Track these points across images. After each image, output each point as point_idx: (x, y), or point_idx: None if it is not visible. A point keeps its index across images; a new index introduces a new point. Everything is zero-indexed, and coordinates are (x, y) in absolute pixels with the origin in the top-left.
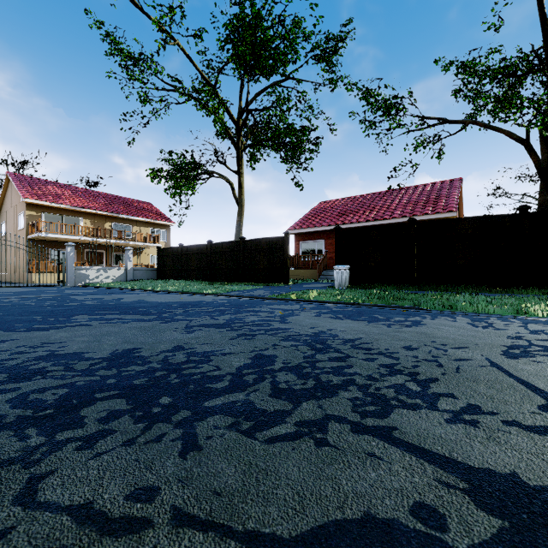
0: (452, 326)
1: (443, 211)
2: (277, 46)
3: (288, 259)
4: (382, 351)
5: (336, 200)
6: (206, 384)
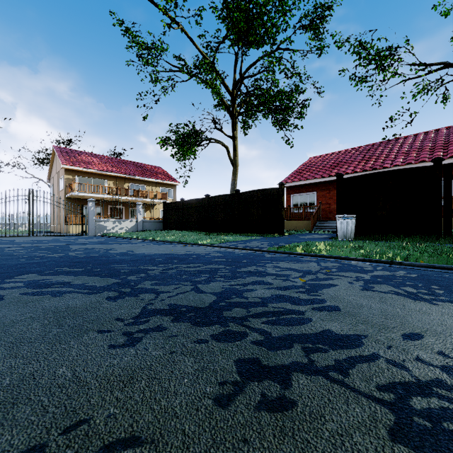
0: None
1: None
2: (270, 11)
3: (283, 210)
4: None
5: (327, 155)
6: None
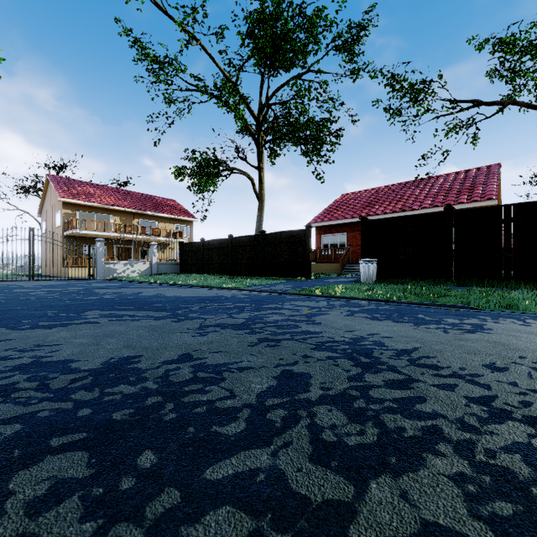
0: (530, 333)
1: (480, 200)
2: (298, 37)
3: (309, 253)
4: (457, 372)
5: (359, 192)
6: (213, 426)
